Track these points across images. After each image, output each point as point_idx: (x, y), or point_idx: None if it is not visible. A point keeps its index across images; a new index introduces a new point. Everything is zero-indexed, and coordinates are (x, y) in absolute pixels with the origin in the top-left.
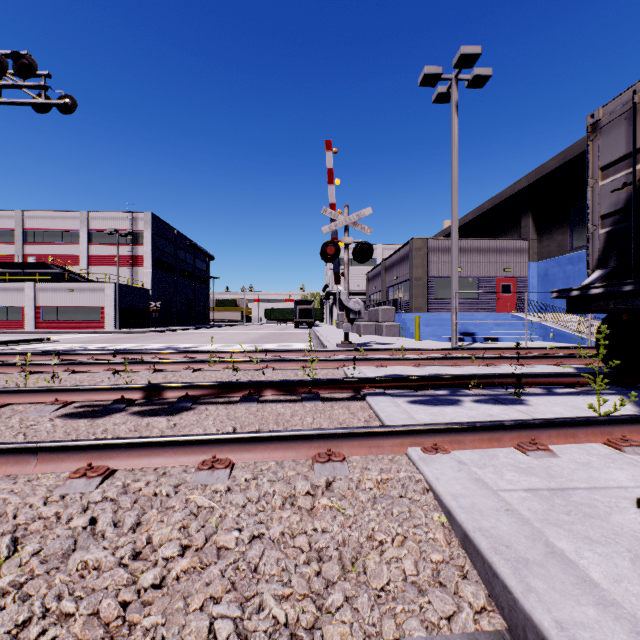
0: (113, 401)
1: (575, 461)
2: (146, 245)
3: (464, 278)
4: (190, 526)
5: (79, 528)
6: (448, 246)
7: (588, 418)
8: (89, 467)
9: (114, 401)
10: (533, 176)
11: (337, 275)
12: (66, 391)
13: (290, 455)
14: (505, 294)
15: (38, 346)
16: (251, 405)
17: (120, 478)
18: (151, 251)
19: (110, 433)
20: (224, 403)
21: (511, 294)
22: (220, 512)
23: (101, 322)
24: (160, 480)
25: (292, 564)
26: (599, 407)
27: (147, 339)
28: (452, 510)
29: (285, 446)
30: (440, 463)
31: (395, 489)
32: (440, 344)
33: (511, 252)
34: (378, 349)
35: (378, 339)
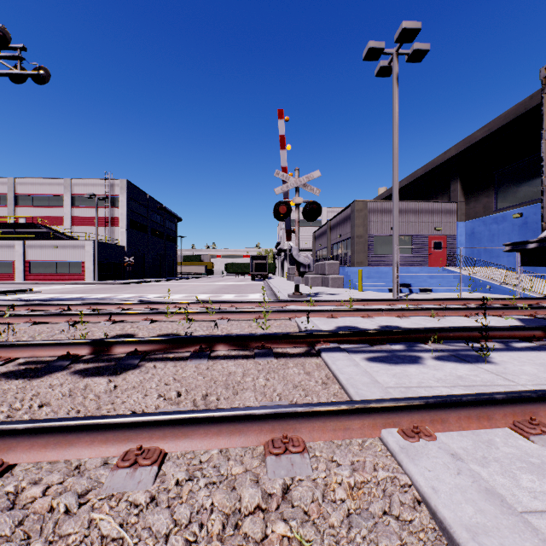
0: (58, 357)
1: None
2: (122, 208)
3: (400, 236)
4: None
5: None
6: (386, 208)
7: None
8: None
9: (59, 358)
10: (461, 146)
11: (288, 232)
12: (11, 346)
13: (237, 441)
14: (436, 250)
15: (20, 296)
16: (201, 362)
17: (14, 479)
18: (126, 213)
19: (38, 400)
20: (173, 359)
21: (441, 250)
22: None
23: (82, 275)
24: (64, 483)
25: None
26: None
27: (120, 290)
28: None
29: (231, 429)
30: (429, 458)
31: (377, 504)
32: (381, 295)
33: (442, 213)
34: (327, 300)
35: (325, 290)
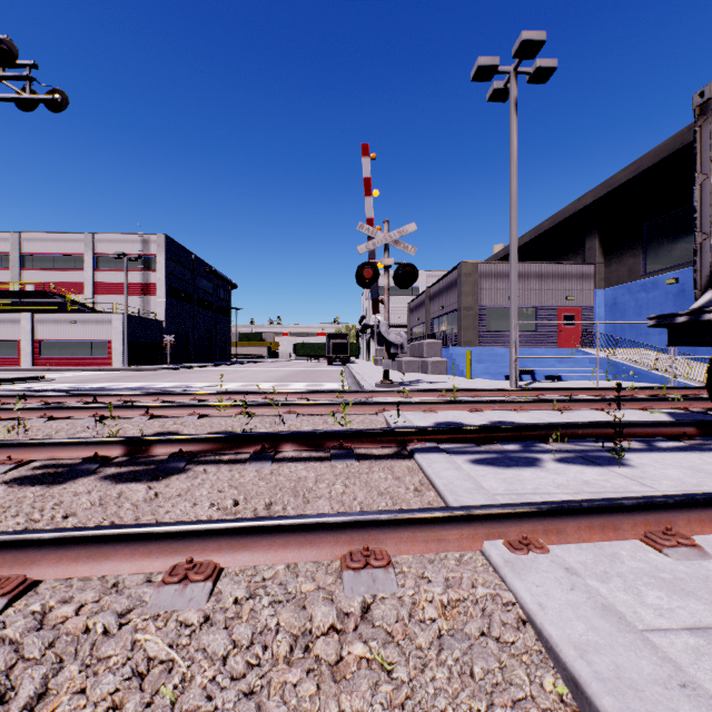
0: (83, 460)
1: None
2: (159, 271)
3: (520, 308)
4: (123, 708)
5: None
6: (502, 271)
7: None
8: None
9: (84, 460)
10: (600, 190)
11: (375, 302)
12: (23, 446)
13: (307, 554)
14: (567, 326)
15: (29, 386)
16: (263, 465)
17: (40, 597)
18: (165, 278)
19: (62, 509)
20: (229, 462)
21: (574, 326)
22: (181, 674)
23: (107, 358)
24: (101, 602)
25: None
26: None
27: (157, 377)
28: (583, 682)
29: (300, 540)
30: (538, 572)
31: (473, 623)
32: (496, 383)
33: (574, 278)
34: (424, 390)
35: (423, 377)
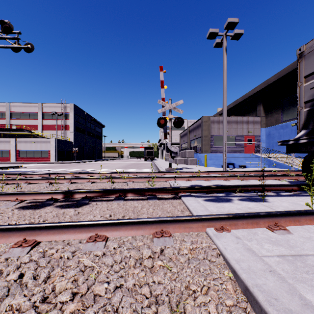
0: (47, 199)
1: (302, 236)
2: (71, 120)
3: (228, 136)
4: (78, 280)
5: (11, 281)
6: (220, 120)
7: (306, 211)
8: (24, 240)
9: (47, 199)
10: (263, 85)
11: (165, 134)
12: (22, 194)
13: (140, 232)
14: (249, 144)
15: (15, 170)
16: (120, 202)
17: (42, 247)
18: (73, 123)
19: (42, 218)
20: (106, 200)
21: (252, 144)
22: (97, 270)
23: (48, 158)
24: (64, 248)
25: (139, 308)
26: (312, 204)
27: (71, 166)
28: (237, 270)
29: (137, 227)
30: (226, 238)
31: (201, 254)
32: (217, 169)
33: (252, 123)
34: (186, 171)
35: (186, 166)
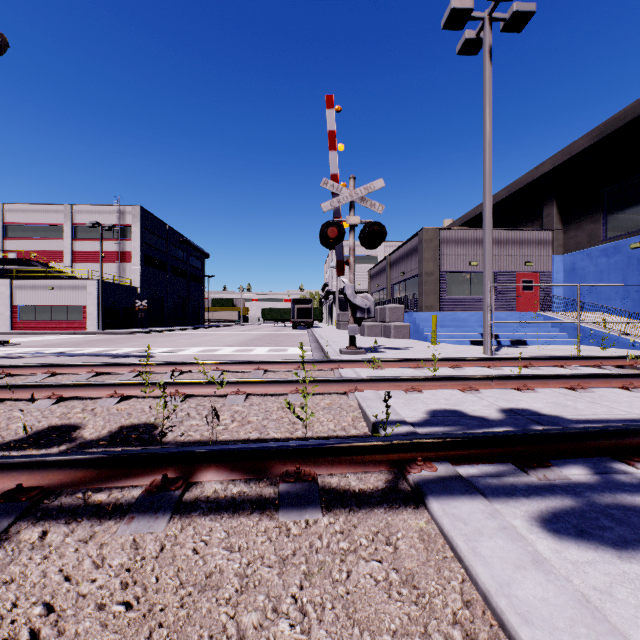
0: None
1: None
2: (134, 240)
3: (480, 273)
4: None
5: None
6: (463, 237)
7: None
8: None
9: None
10: (559, 158)
11: (340, 264)
12: None
13: None
14: (526, 291)
15: None
16: (151, 528)
17: None
18: (140, 247)
19: None
20: (95, 514)
21: (533, 291)
22: None
23: (83, 322)
24: None
25: None
26: None
27: (124, 341)
28: None
29: None
30: None
31: None
32: (465, 349)
33: (533, 244)
34: (398, 359)
35: (387, 342)
